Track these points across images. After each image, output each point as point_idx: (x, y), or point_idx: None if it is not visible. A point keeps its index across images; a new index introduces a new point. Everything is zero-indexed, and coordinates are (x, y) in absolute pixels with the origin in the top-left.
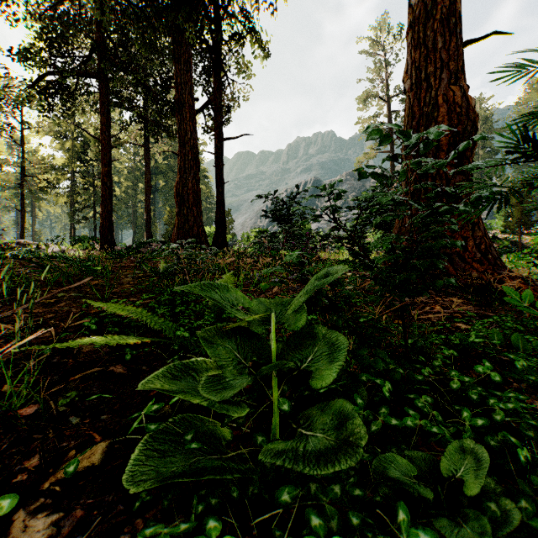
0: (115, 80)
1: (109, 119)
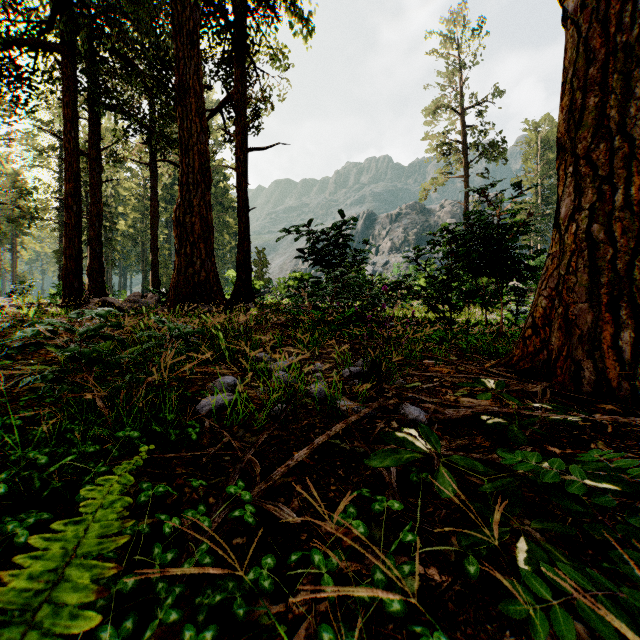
0: (95, 63)
1: (77, 114)
